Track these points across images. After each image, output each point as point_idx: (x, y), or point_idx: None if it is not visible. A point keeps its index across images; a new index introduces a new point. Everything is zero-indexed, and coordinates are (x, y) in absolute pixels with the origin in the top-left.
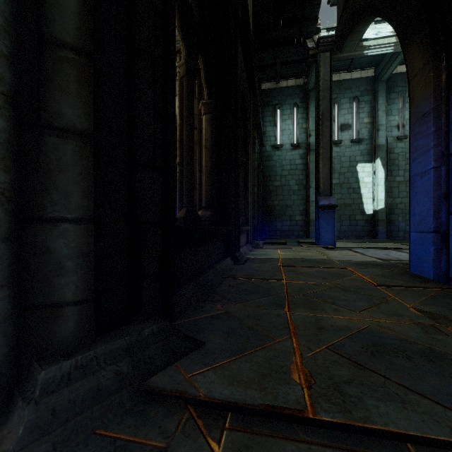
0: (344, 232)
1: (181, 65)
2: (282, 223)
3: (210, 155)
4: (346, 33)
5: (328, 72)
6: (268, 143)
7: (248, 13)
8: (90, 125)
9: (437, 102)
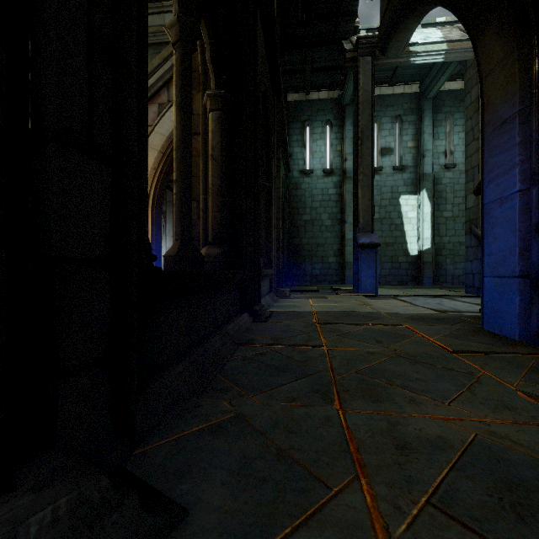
0: (385, 277)
1: (173, 24)
2: (312, 266)
3: (219, 168)
4: (392, 31)
5: (368, 81)
6: (296, 168)
7: None
8: None
9: (525, 102)
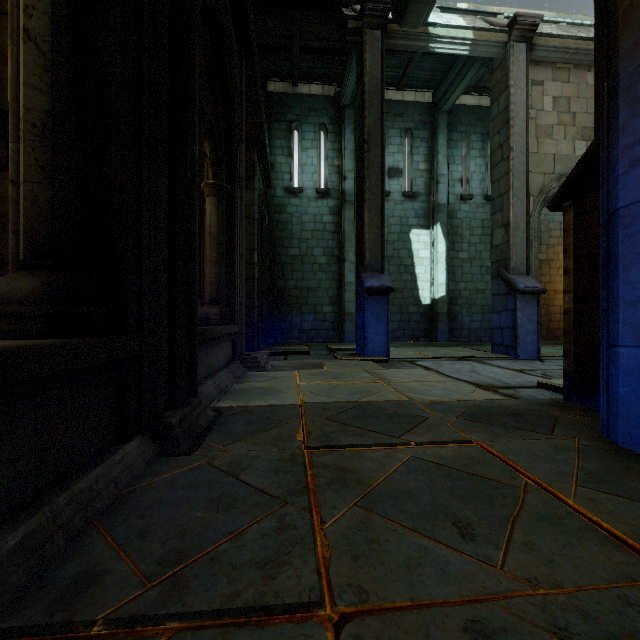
0: (393, 331)
1: None
2: (301, 317)
3: (47, 65)
4: None
5: (377, 64)
6: (280, 184)
7: None
8: None
9: None
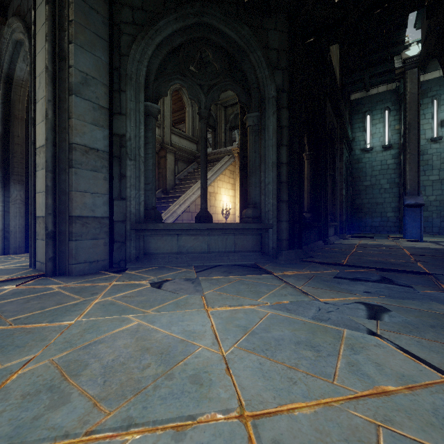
0: None
1: None
2: (372, 219)
3: (310, 182)
4: (426, 61)
5: (415, 86)
6: (357, 147)
7: (335, 75)
8: (287, 198)
9: None
